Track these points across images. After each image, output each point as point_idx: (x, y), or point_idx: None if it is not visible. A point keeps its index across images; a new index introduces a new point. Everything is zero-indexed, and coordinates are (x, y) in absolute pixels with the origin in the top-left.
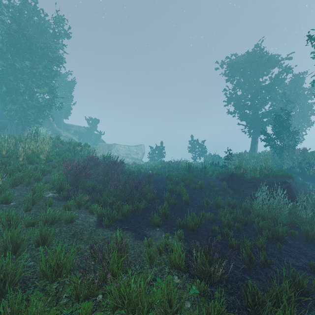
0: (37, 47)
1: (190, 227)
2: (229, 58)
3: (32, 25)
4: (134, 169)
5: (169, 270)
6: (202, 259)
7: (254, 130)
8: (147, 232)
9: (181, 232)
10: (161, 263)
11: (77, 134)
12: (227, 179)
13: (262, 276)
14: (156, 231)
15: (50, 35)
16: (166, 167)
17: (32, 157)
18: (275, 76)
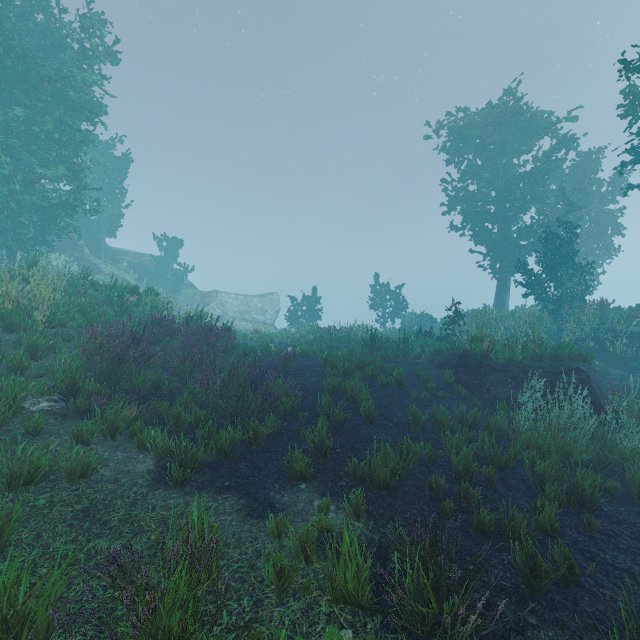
0: (42, 76)
1: (380, 479)
2: (453, 115)
3: (33, 30)
4: (256, 343)
5: (329, 609)
6: (415, 578)
7: (503, 263)
8: (278, 494)
9: (360, 494)
10: (310, 587)
11: (135, 271)
12: (453, 364)
13: (565, 614)
14: (298, 491)
15: (75, 56)
16: (323, 338)
17: (14, 317)
18: (544, 154)
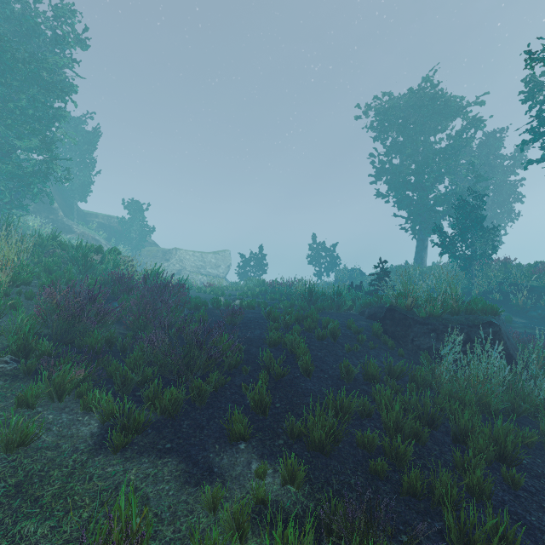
0: (17, 58)
1: (316, 439)
2: (379, 99)
3: (9, 18)
4: (209, 295)
5: None
6: None
7: (422, 226)
8: (217, 456)
9: (296, 459)
10: None
11: (104, 231)
12: (381, 317)
13: None
14: (237, 451)
15: (48, 41)
16: (267, 291)
17: None
18: (457, 133)
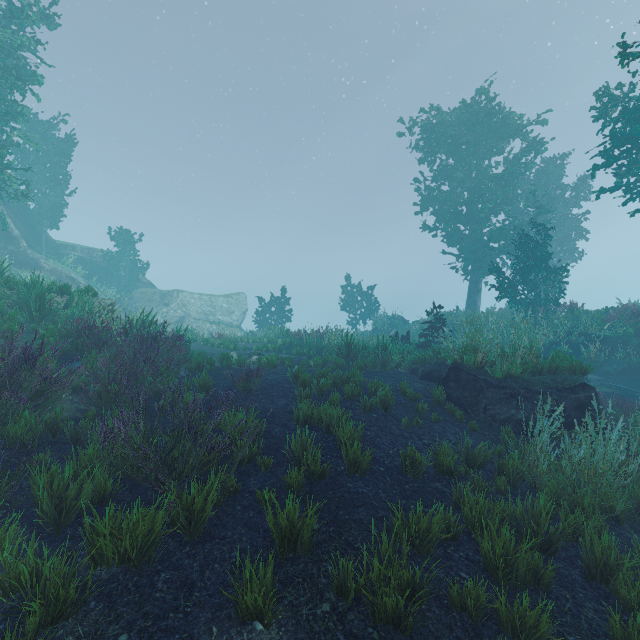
0: None
1: (388, 606)
2: (427, 112)
3: None
4: (218, 349)
5: None
6: None
7: (475, 265)
8: None
9: None
10: None
11: (84, 267)
12: (442, 378)
13: None
14: (251, 639)
15: (2, 15)
16: (293, 344)
17: None
18: (515, 157)
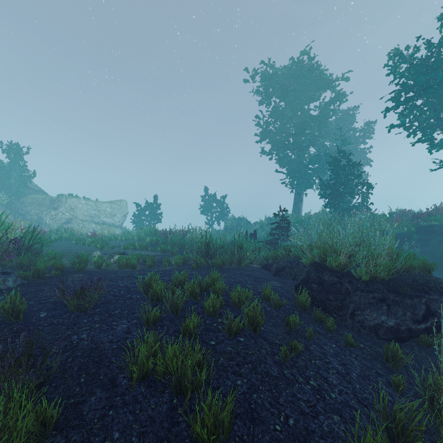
0: None
1: None
2: (266, 64)
3: None
4: (88, 248)
5: None
6: None
7: (299, 181)
8: None
9: None
10: None
11: None
12: (302, 278)
13: None
14: None
15: None
16: (159, 241)
17: None
18: (327, 103)
